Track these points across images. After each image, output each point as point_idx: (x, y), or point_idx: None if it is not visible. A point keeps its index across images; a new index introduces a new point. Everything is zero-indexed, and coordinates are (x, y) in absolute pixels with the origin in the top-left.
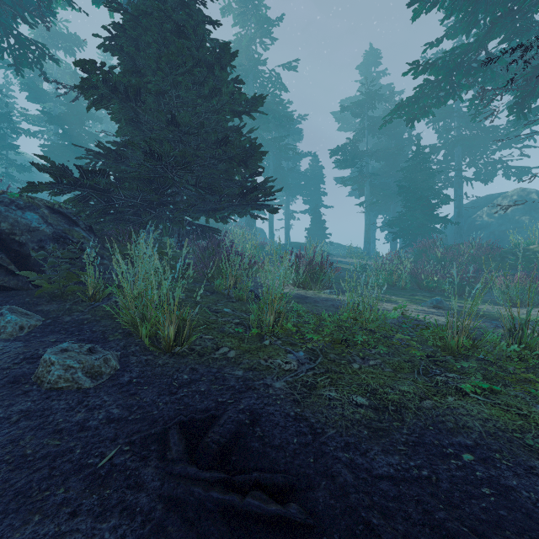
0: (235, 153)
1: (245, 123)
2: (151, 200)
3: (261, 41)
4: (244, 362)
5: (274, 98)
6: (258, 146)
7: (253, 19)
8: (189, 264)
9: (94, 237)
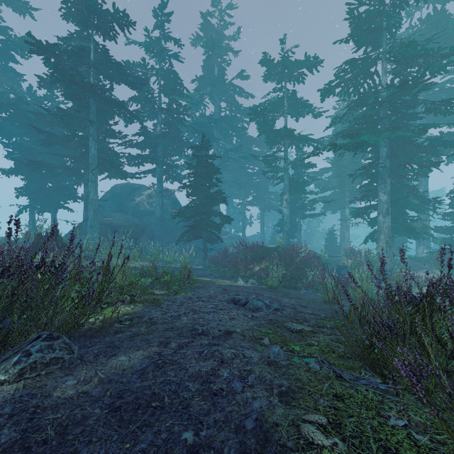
0: None
1: None
2: None
3: None
4: None
5: None
6: None
7: None
8: None
9: None
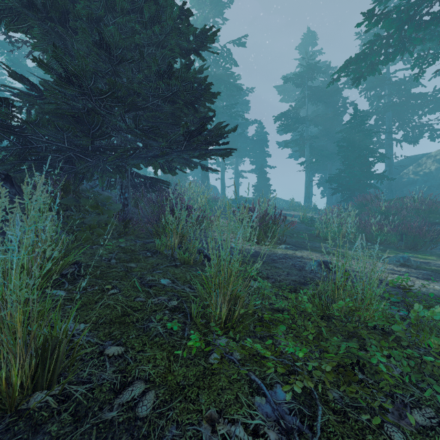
0: (179, 86)
1: (193, 59)
2: (81, 143)
3: (214, 21)
4: (166, 438)
5: (225, 72)
6: (209, 84)
7: (206, 0)
8: (130, 218)
9: (10, 187)
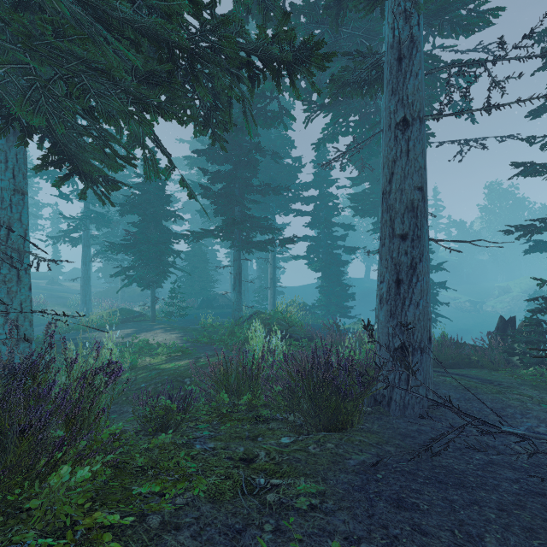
0: None
1: None
2: None
3: None
4: None
5: None
6: None
7: None
8: None
9: None
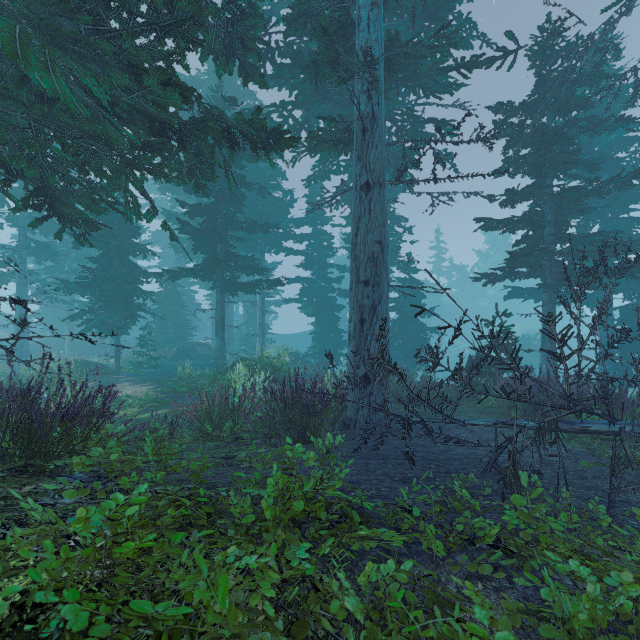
0: None
1: None
2: None
3: None
4: None
5: None
6: None
7: None
8: None
9: None
